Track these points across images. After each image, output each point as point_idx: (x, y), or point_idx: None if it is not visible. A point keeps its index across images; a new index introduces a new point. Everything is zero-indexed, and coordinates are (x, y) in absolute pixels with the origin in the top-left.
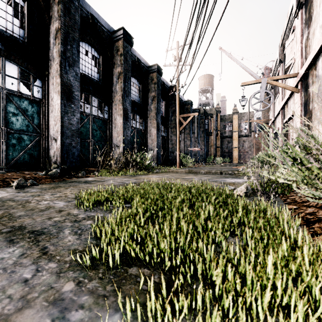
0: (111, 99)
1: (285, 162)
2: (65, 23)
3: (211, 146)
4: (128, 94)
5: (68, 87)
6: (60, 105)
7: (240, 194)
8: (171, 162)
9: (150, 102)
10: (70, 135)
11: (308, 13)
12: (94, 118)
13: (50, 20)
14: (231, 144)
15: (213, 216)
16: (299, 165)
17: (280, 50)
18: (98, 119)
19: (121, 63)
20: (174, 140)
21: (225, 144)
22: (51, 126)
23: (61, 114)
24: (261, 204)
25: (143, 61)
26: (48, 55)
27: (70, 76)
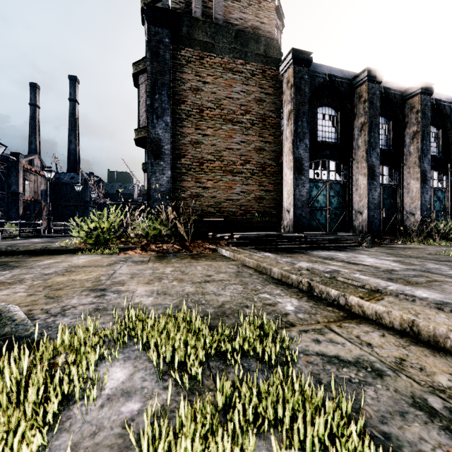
0: (402, 163)
1: None
2: (369, 116)
3: None
4: (426, 153)
5: (371, 168)
6: (366, 185)
7: None
8: None
9: None
10: (372, 208)
11: None
12: (384, 187)
13: (354, 116)
14: None
15: None
16: None
17: None
18: (388, 187)
19: (417, 121)
20: None
21: None
22: (355, 201)
23: (367, 192)
24: None
25: (444, 98)
26: (352, 145)
27: (373, 158)
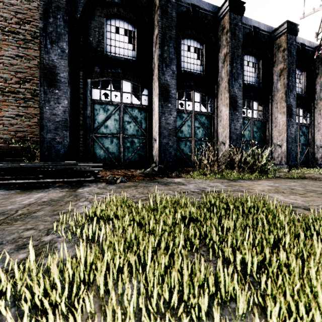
0: (217, 90)
1: None
2: (162, 26)
3: None
4: (236, 77)
5: (165, 87)
6: (157, 107)
7: None
8: (319, 163)
9: (276, 80)
10: (167, 134)
11: None
12: (196, 115)
13: (153, 31)
14: None
15: None
16: None
17: None
18: (201, 115)
19: (227, 41)
20: None
21: None
22: (153, 128)
23: (158, 115)
24: None
25: (264, 28)
26: (151, 64)
27: (167, 76)
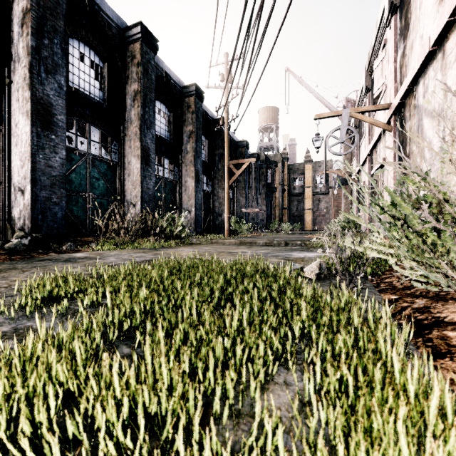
0: (124, 132)
1: (381, 222)
2: (39, 2)
3: (275, 206)
4: (149, 125)
5: (44, 106)
6: (29, 134)
7: (310, 277)
8: (217, 229)
9: (186, 140)
10: (48, 184)
11: (404, 19)
12: (94, 160)
13: None
14: (302, 204)
15: (248, 328)
16: (404, 227)
17: (367, 74)
18: (101, 161)
19: (138, 76)
20: (222, 196)
21: (294, 204)
22: (14, 168)
23: (31, 149)
24: (341, 298)
25: (175, 78)
26: (9, 52)
27: (49, 88)
